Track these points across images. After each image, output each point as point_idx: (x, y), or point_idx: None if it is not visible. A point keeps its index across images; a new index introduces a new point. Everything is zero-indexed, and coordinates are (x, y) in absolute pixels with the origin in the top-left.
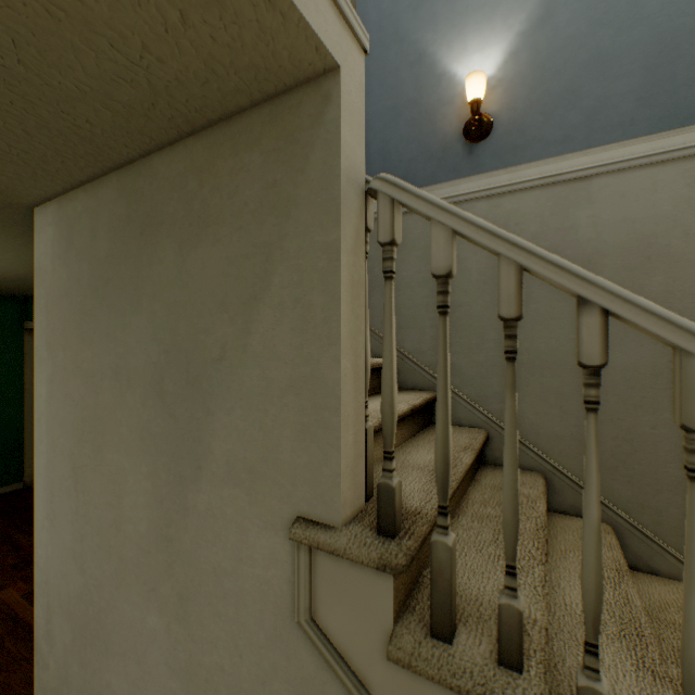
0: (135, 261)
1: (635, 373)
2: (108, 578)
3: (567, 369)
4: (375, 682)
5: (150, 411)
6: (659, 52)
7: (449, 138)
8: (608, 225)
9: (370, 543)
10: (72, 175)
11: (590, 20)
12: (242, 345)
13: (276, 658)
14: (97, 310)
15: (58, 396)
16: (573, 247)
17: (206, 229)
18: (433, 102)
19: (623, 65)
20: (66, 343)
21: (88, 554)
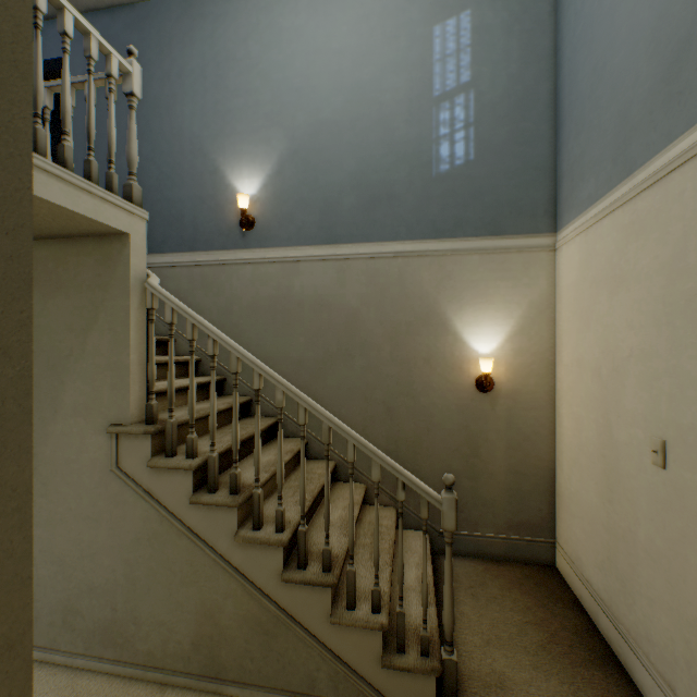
0: None
1: (317, 362)
2: None
3: (290, 361)
4: (145, 482)
5: None
6: (326, 206)
7: (233, 224)
8: (307, 287)
9: (143, 427)
10: None
11: (299, 180)
12: (83, 349)
13: (101, 491)
14: None
15: None
16: (293, 296)
17: (61, 289)
18: (224, 200)
19: (313, 208)
20: None
21: None
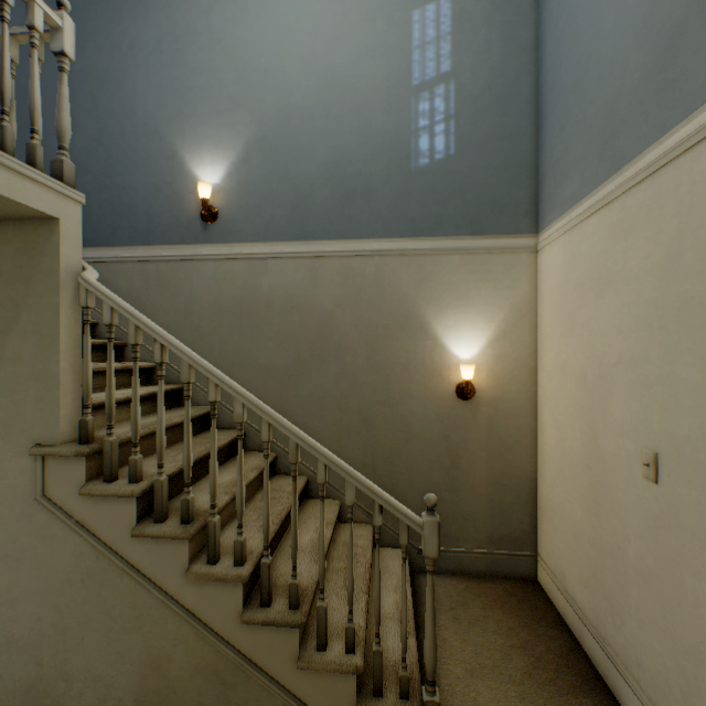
0: None
1: (287, 368)
2: None
3: (257, 367)
4: (78, 512)
5: None
6: (297, 199)
7: (193, 216)
8: (276, 287)
9: (75, 447)
10: None
11: (268, 169)
12: (1, 355)
13: (23, 525)
14: None
15: None
16: (260, 297)
17: None
18: (183, 189)
19: (283, 201)
20: None
21: None
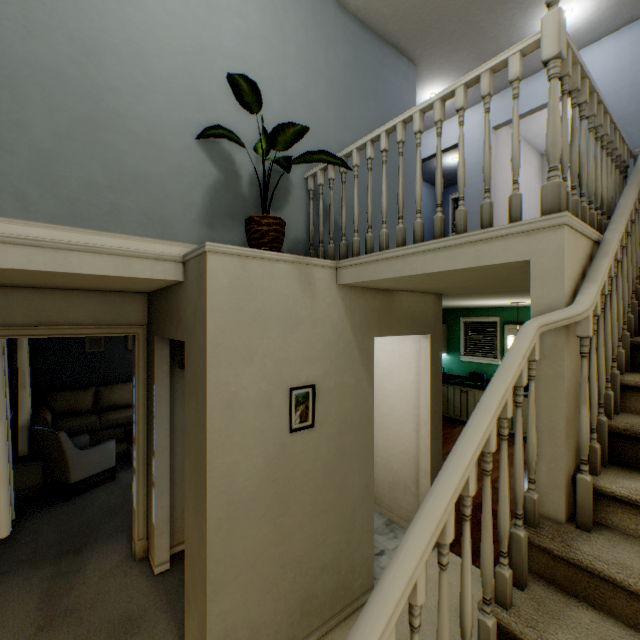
0: None
1: None
2: None
3: None
4: None
5: None
6: None
7: None
8: None
9: None
10: None
11: None
12: None
13: None
14: None
15: None
16: None
17: None
18: None
19: None
20: None
21: None
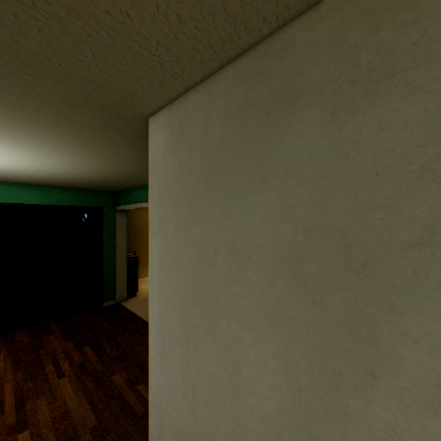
0: (257, 141)
1: None
2: (221, 433)
3: None
4: None
5: (279, 290)
6: None
7: None
8: None
9: None
10: (191, 75)
11: None
12: None
13: None
14: (209, 191)
15: (168, 263)
16: None
17: (386, 81)
18: None
19: None
20: (177, 220)
21: (199, 401)
